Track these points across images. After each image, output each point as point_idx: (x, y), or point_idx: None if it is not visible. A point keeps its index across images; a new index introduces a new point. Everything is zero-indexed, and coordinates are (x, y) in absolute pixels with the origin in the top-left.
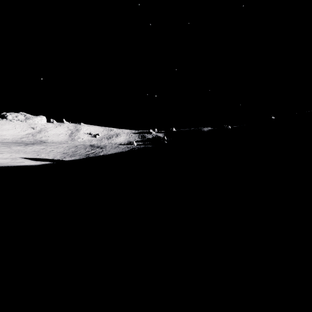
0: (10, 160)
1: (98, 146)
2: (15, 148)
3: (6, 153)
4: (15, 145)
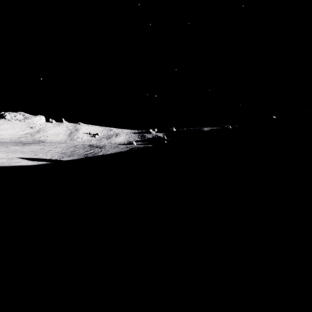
0: (6, 160)
1: (97, 146)
2: (12, 148)
3: (2, 153)
4: (13, 144)
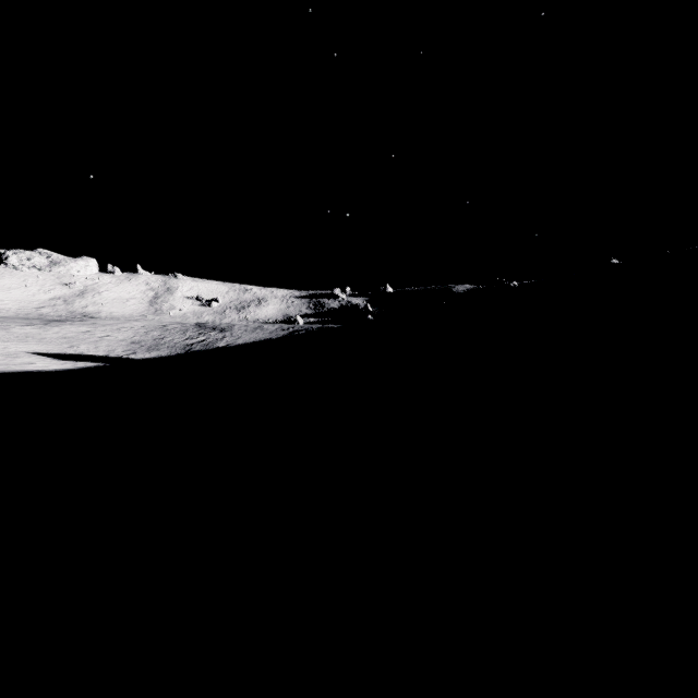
0: (0, 359)
1: (214, 326)
2: (18, 332)
3: None
4: (21, 323)
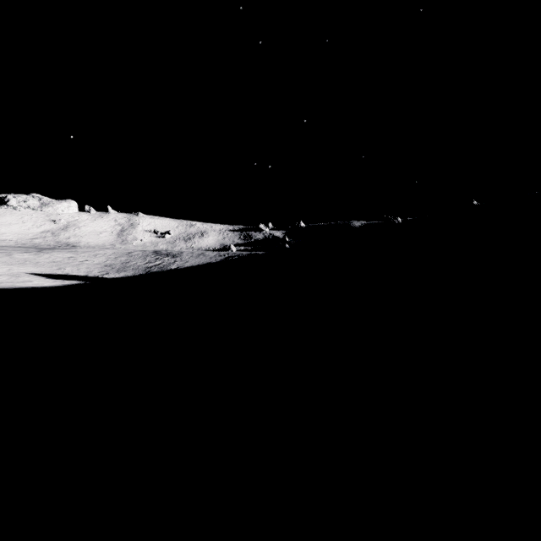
0: (7, 278)
1: (167, 253)
2: (19, 257)
3: (2, 265)
4: (20, 250)
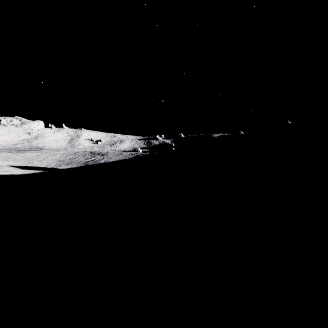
0: None
1: (99, 153)
2: (4, 155)
3: None
4: (6, 151)
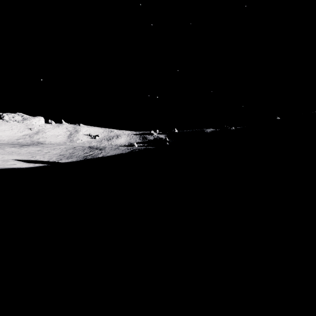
0: (0, 162)
1: (97, 147)
2: (8, 150)
3: None
4: (10, 146)
